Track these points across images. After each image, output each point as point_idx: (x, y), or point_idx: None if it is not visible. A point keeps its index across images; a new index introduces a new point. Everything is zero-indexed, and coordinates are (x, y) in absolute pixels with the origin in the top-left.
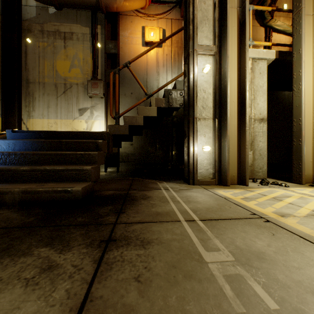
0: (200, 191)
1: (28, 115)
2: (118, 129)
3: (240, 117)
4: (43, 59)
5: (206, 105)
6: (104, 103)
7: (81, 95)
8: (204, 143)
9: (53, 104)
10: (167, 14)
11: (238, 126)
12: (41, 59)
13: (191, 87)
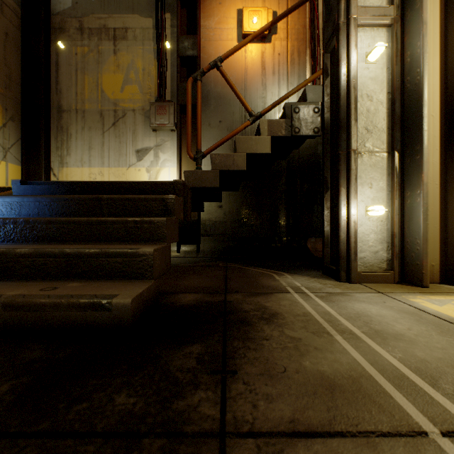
0: (377, 300)
1: (60, 162)
2: (201, 178)
3: (445, 148)
4: (82, 73)
5: (373, 125)
6: (175, 140)
7: (140, 128)
8: (369, 201)
9: (98, 144)
10: None
11: (442, 165)
12: (80, 73)
13: (342, 91)
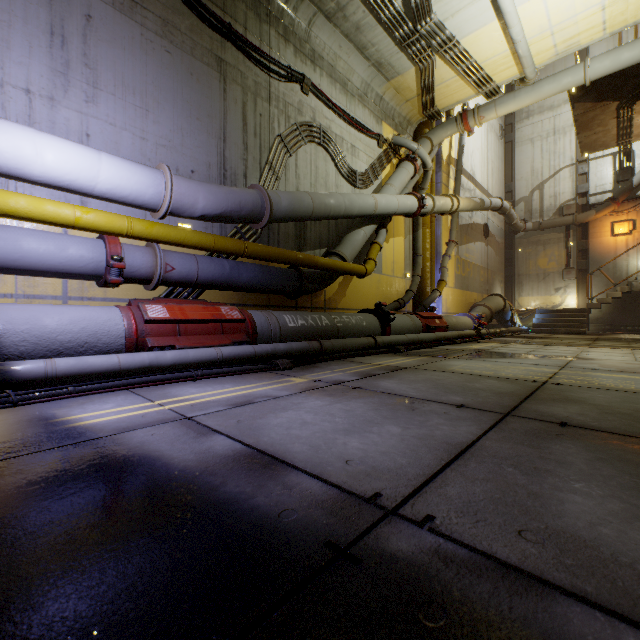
0: None
1: (518, 295)
2: (592, 306)
3: None
4: (528, 260)
5: None
6: (575, 283)
7: (556, 279)
8: None
9: (535, 287)
10: (636, 207)
11: None
12: (527, 260)
13: None
